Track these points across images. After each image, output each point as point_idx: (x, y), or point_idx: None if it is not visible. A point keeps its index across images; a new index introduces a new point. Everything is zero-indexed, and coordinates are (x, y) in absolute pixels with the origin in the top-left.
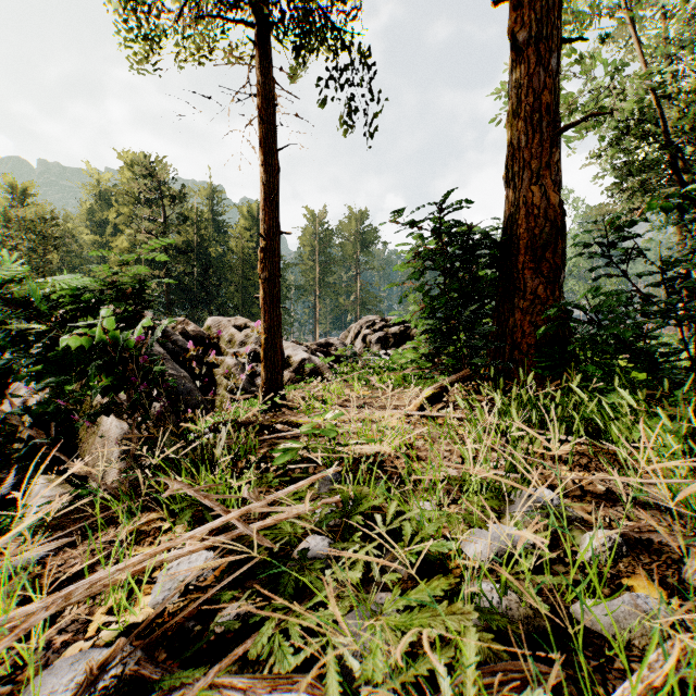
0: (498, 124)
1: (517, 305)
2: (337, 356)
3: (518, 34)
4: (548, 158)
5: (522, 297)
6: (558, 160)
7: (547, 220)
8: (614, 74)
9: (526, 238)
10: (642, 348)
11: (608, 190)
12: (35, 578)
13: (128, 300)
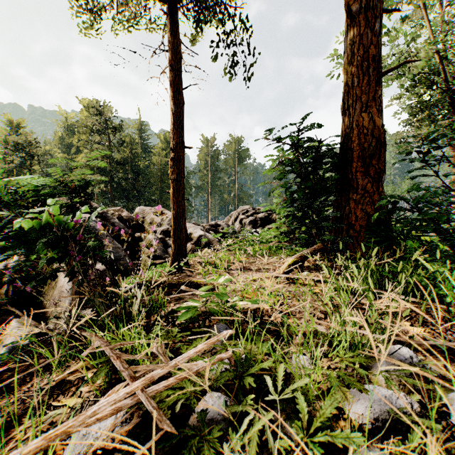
0: (331, 77)
1: (351, 197)
2: (223, 233)
3: (352, 6)
4: (374, 93)
5: (355, 192)
6: (380, 95)
7: (373, 137)
8: (411, 42)
9: (358, 150)
10: (451, 228)
11: (403, 122)
12: None
13: (75, 194)
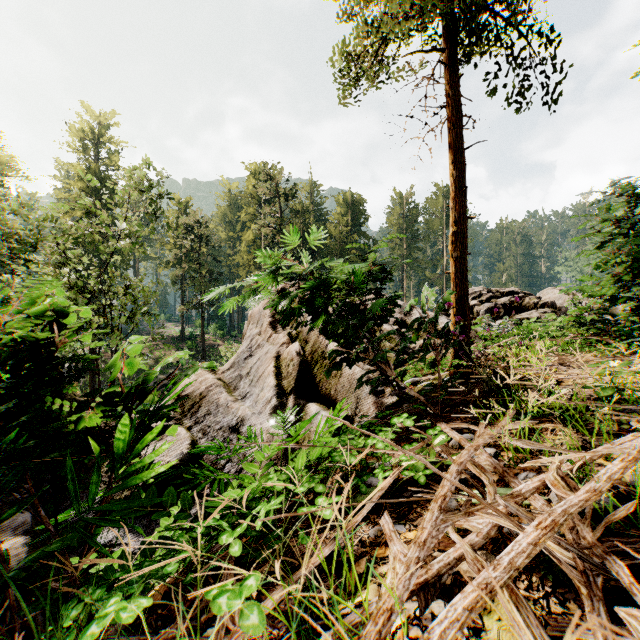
0: None
1: None
2: None
3: None
4: None
5: None
6: None
7: None
8: None
9: None
10: None
11: None
12: (489, 445)
13: (382, 279)
